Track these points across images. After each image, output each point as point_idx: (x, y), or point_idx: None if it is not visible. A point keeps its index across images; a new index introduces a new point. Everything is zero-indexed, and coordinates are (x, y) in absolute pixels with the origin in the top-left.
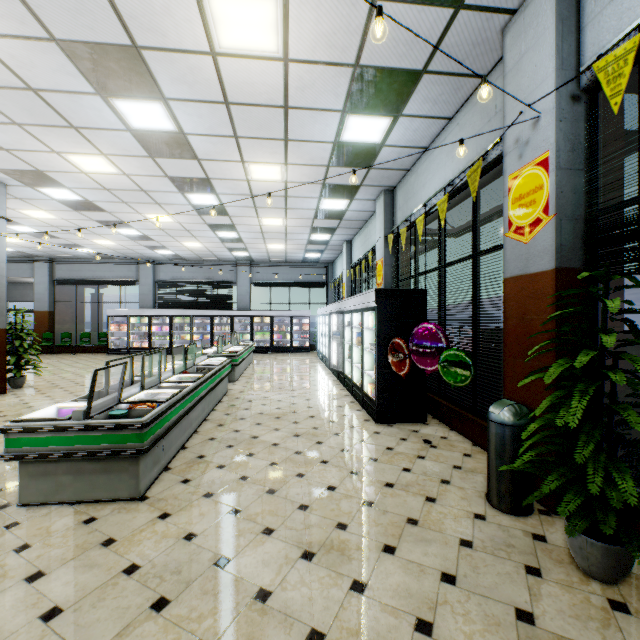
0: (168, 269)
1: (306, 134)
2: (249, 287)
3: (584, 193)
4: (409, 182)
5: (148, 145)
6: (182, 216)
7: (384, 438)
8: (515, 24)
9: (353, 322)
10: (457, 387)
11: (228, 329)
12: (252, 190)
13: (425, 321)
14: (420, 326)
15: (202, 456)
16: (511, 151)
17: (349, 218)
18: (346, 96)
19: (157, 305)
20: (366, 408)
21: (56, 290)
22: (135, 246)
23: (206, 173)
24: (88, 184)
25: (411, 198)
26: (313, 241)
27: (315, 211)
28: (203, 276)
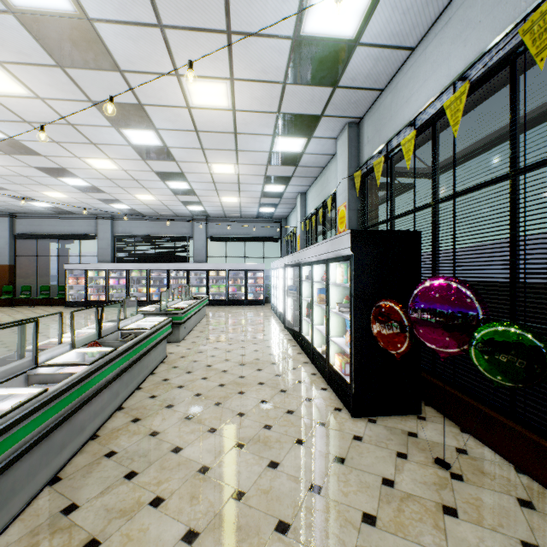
0: (126, 224)
1: (255, 20)
2: (205, 241)
3: None
4: (383, 105)
5: (48, 43)
6: (125, 161)
7: (372, 453)
8: None
9: (313, 276)
10: (483, 375)
11: (184, 282)
12: (196, 123)
13: (419, 275)
14: (429, 283)
15: (72, 507)
16: None
17: (305, 164)
18: None
19: (115, 259)
20: (333, 387)
21: (17, 244)
22: (89, 199)
23: (136, 95)
24: (2, 114)
25: (386, 123)
26: (267, 193)
27: (269, 154)
28: (160, 231)
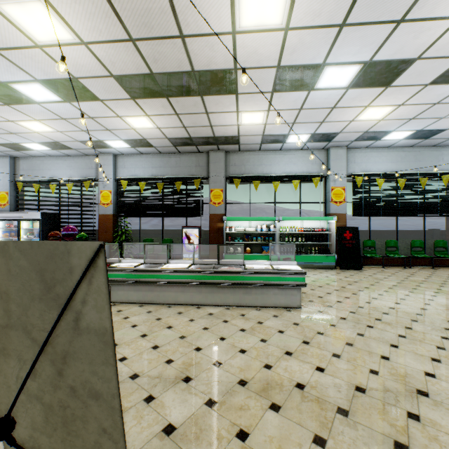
0: None
1: (6, 137)
2: None
3: (117, 200)
4: (35, 162)
5: None
6: None
7: None
8: (103, 156)
9: None
10: None
11: None
12: None
13: (58, 225)
14: (67, 226)
15: None
16: (101, 184)
17: None
18: (44, 142)
19: None
20: None
21: None
22: None
23: None
24: None
25: (37, 170)
26: None
27: None
28: None
